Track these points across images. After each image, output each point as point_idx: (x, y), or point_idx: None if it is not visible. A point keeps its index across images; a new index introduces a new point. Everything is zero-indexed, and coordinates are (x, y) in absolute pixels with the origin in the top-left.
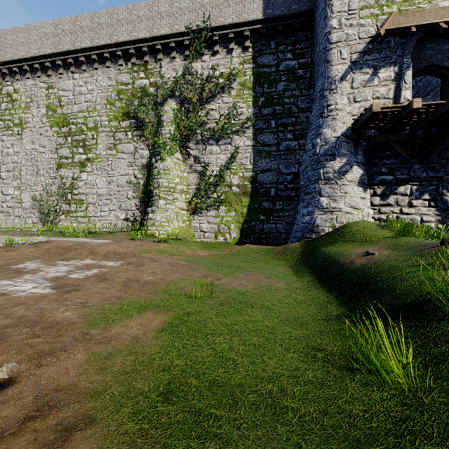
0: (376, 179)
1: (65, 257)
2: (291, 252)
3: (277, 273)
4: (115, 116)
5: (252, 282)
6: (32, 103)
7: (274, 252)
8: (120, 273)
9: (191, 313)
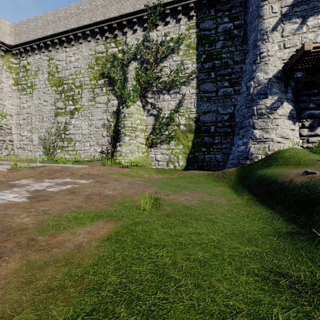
0: (304, 113)
1: (52, 176)
2: (229, 175)
3: (217, 191)
4: (94, 76)
5: (196, 198)
6: (39, 71)
7: (214, 176)
8: (87, 188)
9: (138, 223)
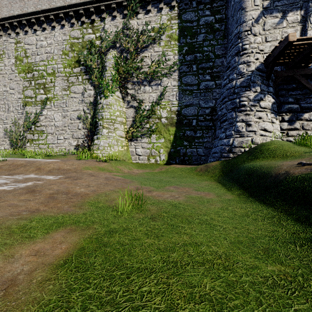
0: (284, 107)
1: (13, 172)
2: (212, 169)
3: (204, 186)
4: (68, 63)
5: (182, 194)
6: (4, 55)
7: (197, 170)
8: (52, 186)
9: (114, 231)
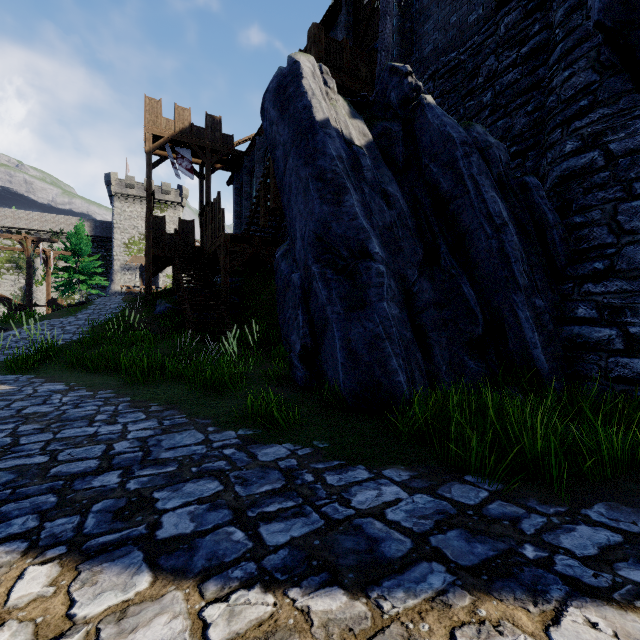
0: None
1: None
2: None
3: None
4: (1, 260)
5: None
6: None
7: None
8: None
9: None
